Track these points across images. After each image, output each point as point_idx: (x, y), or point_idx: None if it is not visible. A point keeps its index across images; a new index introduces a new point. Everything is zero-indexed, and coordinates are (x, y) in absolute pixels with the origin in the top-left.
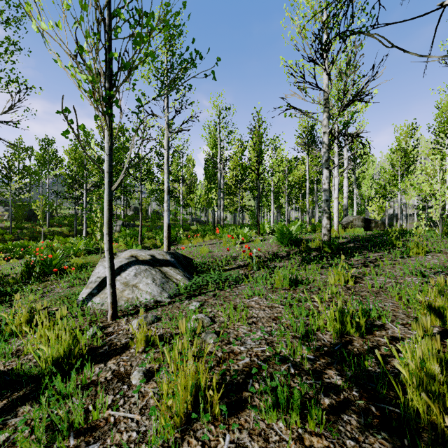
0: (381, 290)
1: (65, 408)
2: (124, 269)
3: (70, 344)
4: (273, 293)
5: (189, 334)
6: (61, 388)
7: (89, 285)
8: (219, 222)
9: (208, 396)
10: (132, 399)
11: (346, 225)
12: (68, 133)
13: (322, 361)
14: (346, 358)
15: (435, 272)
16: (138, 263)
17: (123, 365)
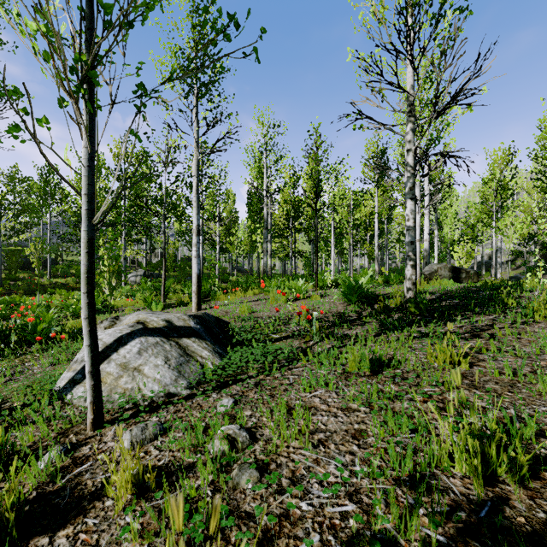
0: (516, 381)
1: None
2: (123, 343)
3: None
4: (346, 382)
5: (210, 469)
6: None
7: (72, 365)
8: (265, 271)
9: None
10: None
11: (429, 275)
12: (18, 129)
13: None
14: None
15: None
16: (145, 333)
17: (83, 541)
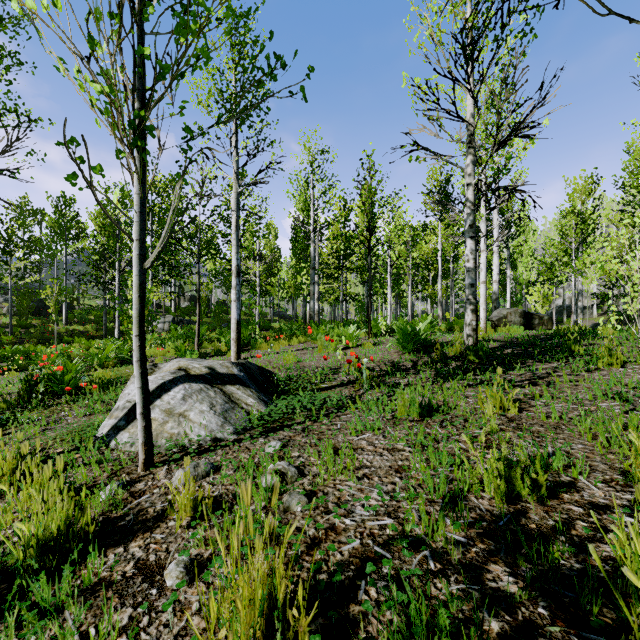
0: (562, 423)
1: (49, 632)
2: (167, 389)
3: (69, 514)
4: (394, 427)
5: (263, 497)
6: (46, 595)
7: (114, 413)
8: (312, 317)
9: (290, 618)
10: (163, 615)
11: (498, 321)
12: (75, 178)
13: (480, 547)
14: (523, 545)
15: None
16: (188, 380)
17: (154, 549)
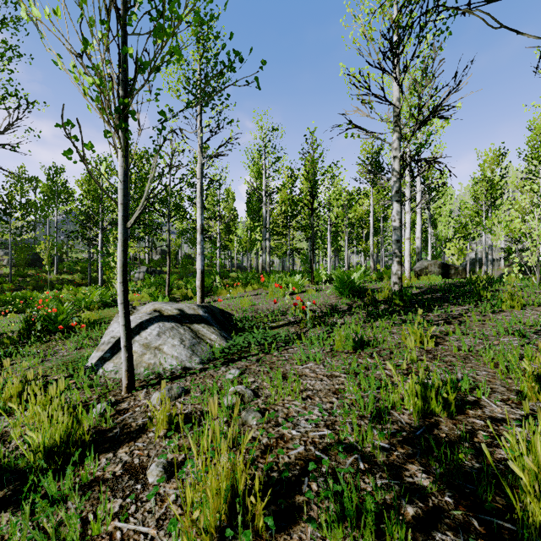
0: (470, 355)
1: (57, 517)
2: (144, 327)
3: (69, 426)
4: (332, 358)
5: (225, 413)
6: (53, 489)
7: (100, 347)
8: (264, 268)
9: (248, 504)
10: (147, 504)
11: (420, 271)
12: (71, 153)
13: (400, 452)
14: (434, 449)
15: (537, 331)
16: (162, 319)
17: (138, 454)
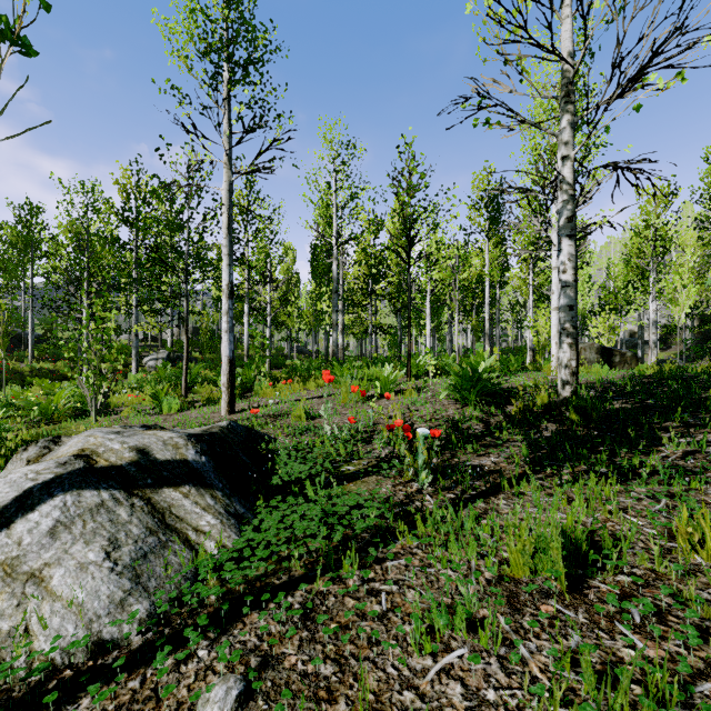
0: None
1: None
2: (28, 506)
3: None
4: (515, 618)
5: None
6: None
7: None
8: (335, 353)
9: None
10: None
11: None
12: None
13: None
14: None
15: None
16: (82, 482)
17: None
